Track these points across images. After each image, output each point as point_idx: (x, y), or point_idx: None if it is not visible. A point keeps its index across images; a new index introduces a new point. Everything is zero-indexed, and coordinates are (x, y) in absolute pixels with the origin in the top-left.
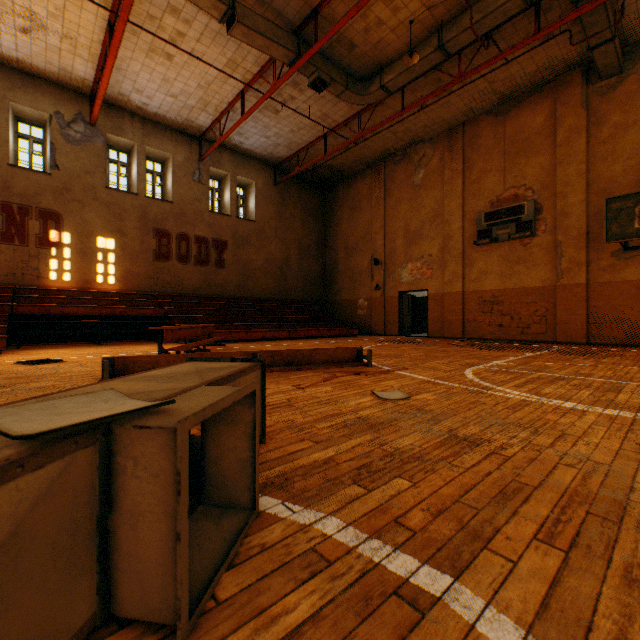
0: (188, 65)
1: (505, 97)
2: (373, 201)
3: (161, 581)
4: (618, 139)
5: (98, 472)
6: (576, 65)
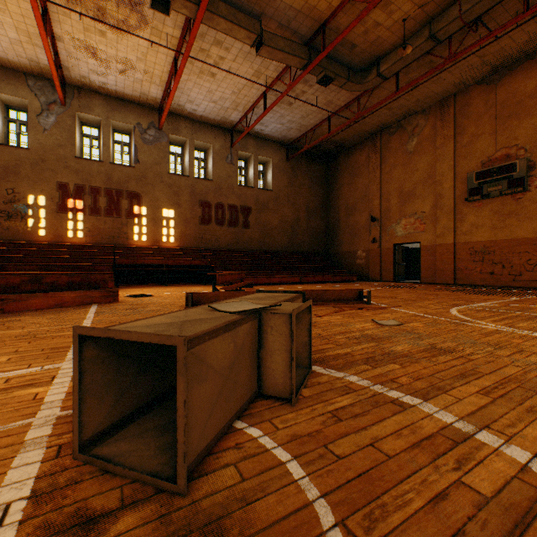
0: (226, 79)
1: (496, 67)
2: (370, 168)
3: (283, 379)
4: None
5: (257, 331)
6: None
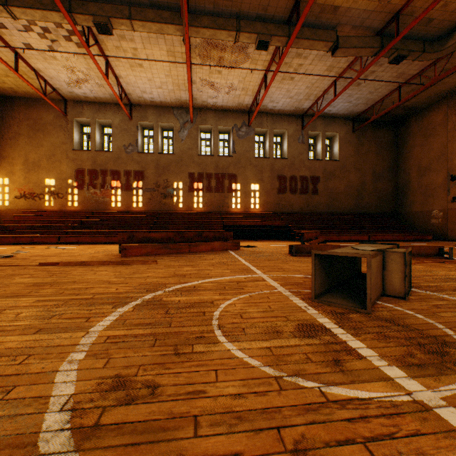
0: (302, 79)
1: None
2: (448, 126)
3: (398, 287)
4: None
5: (382, 261)
6: None
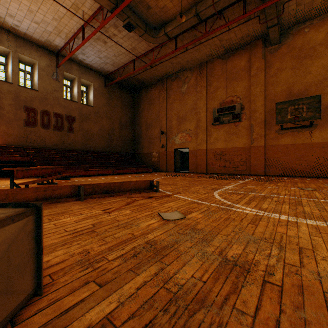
0: (45, 3)
1: (227, 50)
2: (161, 100)
3: None
4: (278, 75)
5: None
6: (260, 37)
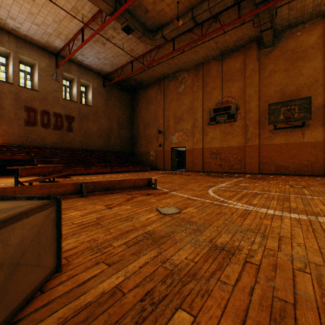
0: (46, 6)
1: (222, 52)
2: (158, 100)
3: None
4: (272, 77)
5: None
6: (254, 40)
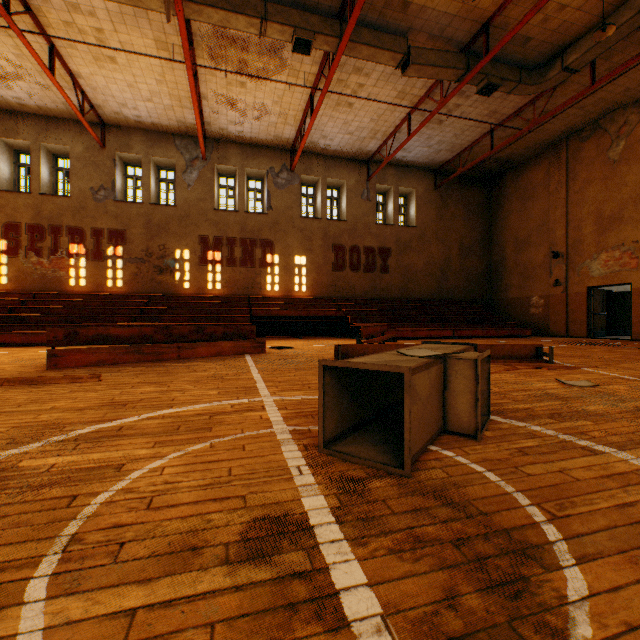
0: (364, 107)
1: None
2: (550, 187)
3: (467, 418)
4: None
5: (442, 374)
6: None
